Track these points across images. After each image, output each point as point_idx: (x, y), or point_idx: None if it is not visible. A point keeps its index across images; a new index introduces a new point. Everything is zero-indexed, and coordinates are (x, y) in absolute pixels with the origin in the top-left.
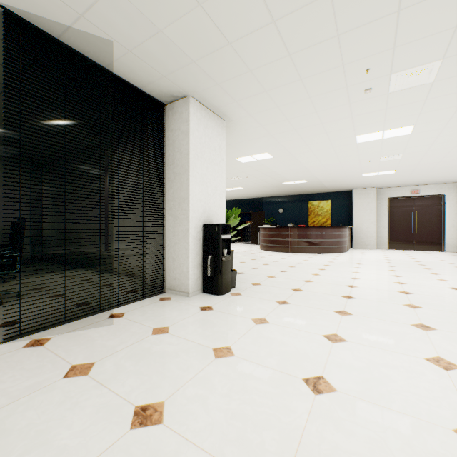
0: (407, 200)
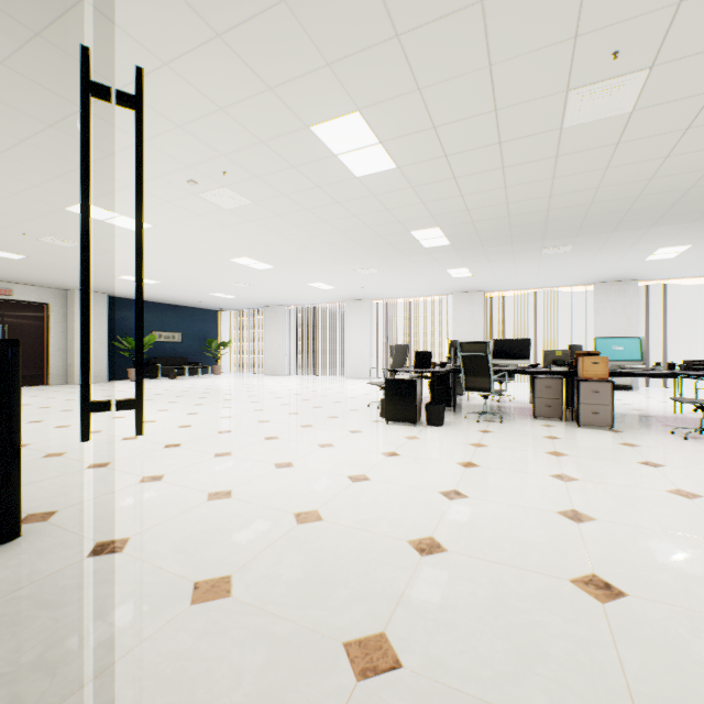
0: None
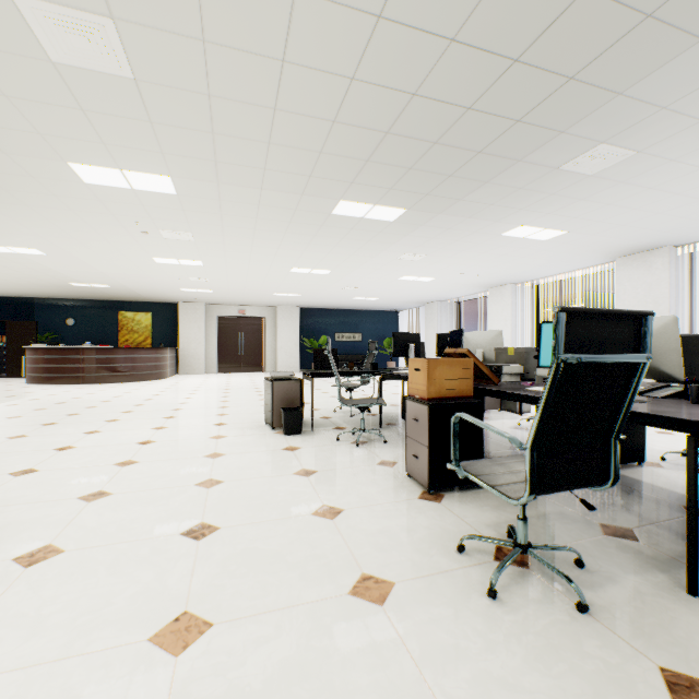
0: (236, 320)
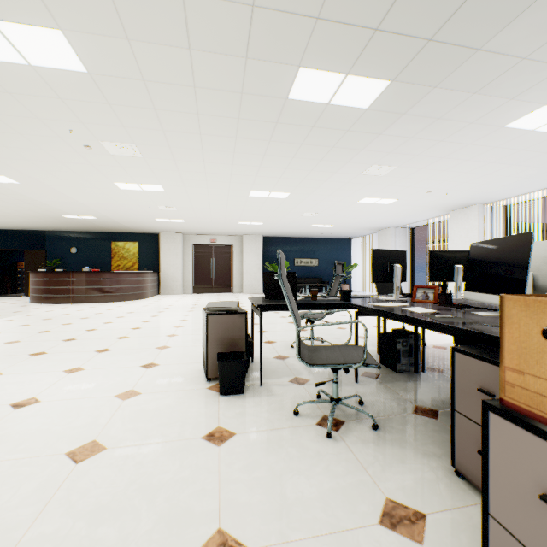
0: (208, 247)
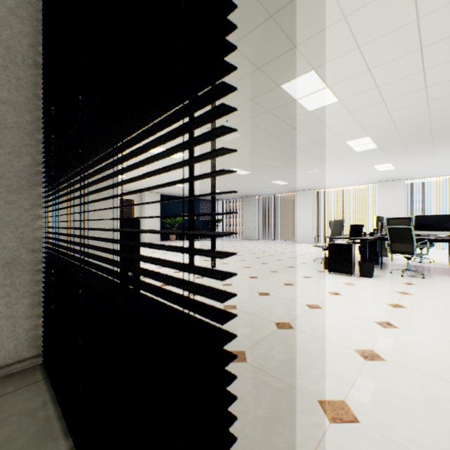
0: None
